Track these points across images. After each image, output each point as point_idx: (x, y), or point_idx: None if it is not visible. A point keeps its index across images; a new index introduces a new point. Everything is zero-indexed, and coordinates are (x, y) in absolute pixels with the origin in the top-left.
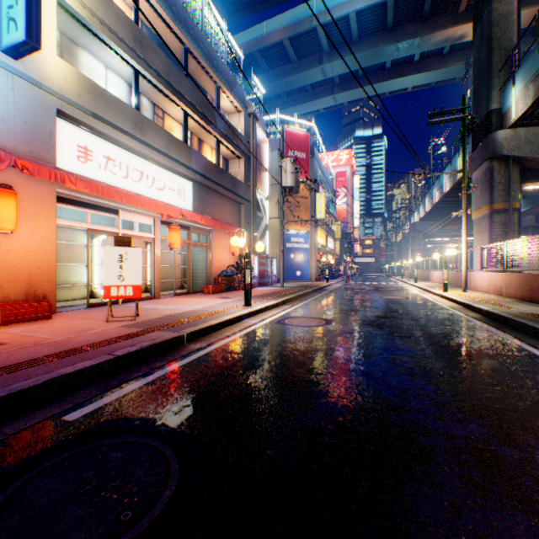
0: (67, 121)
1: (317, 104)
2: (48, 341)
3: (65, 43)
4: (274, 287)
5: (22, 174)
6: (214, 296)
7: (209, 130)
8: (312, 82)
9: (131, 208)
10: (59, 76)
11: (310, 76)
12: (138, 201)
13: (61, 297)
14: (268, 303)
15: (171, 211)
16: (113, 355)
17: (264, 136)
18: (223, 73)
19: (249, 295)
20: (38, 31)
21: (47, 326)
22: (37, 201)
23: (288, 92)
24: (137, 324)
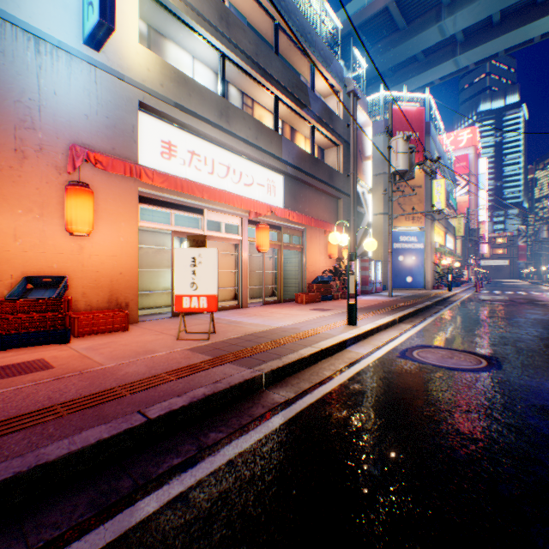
0: (151, 115)
1: (430, 74)
2: (93, 369)
3: (152, 37)
4: (380, 296)
5: (104, 174)
6: (307, 306)
7: (301, 115)
8: (424, 48)
9: (216, 207)
10: (141, 65)
11: (422, 40)
12: (220, 197)
13: (152, 304)
14: (379, 321)
15: (257, 208)
16: (141, 417)
17: (365, 118)
18: (318, 48)
19: (354, 310)
20: (112, 9)
21: (115, 341)
22: (119, 202)
23: (393, 68)
24: (207, 347)
